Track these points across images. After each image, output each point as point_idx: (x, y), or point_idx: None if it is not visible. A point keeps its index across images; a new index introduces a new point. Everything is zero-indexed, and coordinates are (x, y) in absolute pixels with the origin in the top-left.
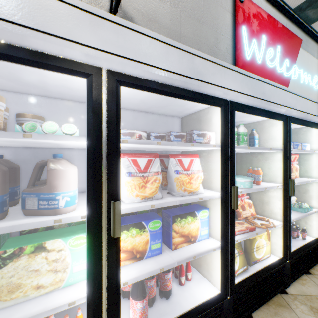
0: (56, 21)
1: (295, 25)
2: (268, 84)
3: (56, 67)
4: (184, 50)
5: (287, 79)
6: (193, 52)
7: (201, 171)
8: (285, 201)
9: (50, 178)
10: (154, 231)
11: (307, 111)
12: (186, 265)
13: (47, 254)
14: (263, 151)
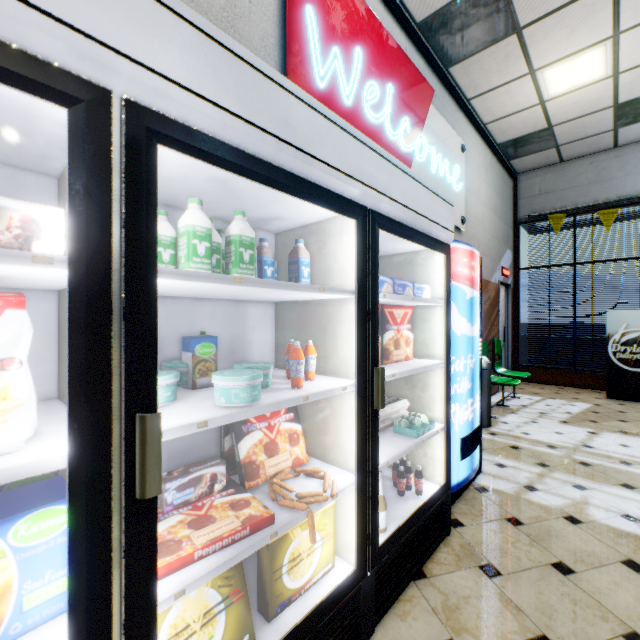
0: None
1: (423, 58)
2: (303, 103)
3: None
4: None
5: (407, 157)
6: None
7: (22, 361)
8: (362, 425)
9: None
10: None
11: (418, 209)
12: None
13: None
14: (317, 296)
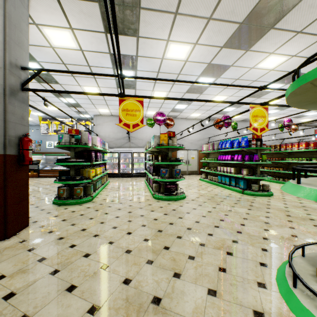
0: None
1: None
2: None
3: None
4: None
5: None
6: None
7: None
8: None
9: None
10: None
11: None
12: None
13: None
14: None
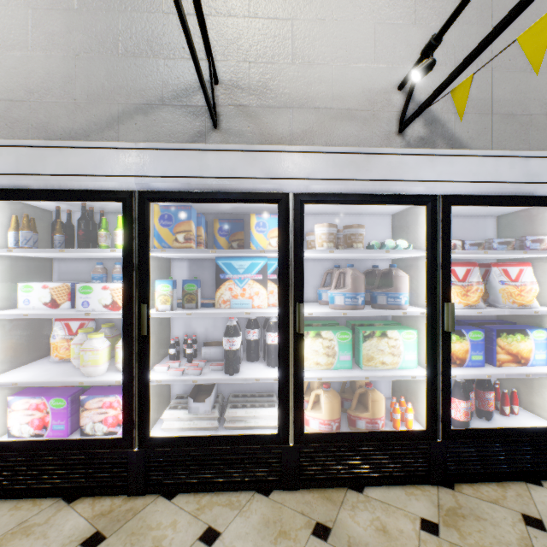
0: (408, 170)
1: None
2: None
3: (407, 202)
4: (516, 156)
5: None
6: (526, 155)
7: (536, 282)
8: None
9: (395, 282)
10: (474, 341)
11: None
12: (509, 396)
13: (388, 340)
14: None
